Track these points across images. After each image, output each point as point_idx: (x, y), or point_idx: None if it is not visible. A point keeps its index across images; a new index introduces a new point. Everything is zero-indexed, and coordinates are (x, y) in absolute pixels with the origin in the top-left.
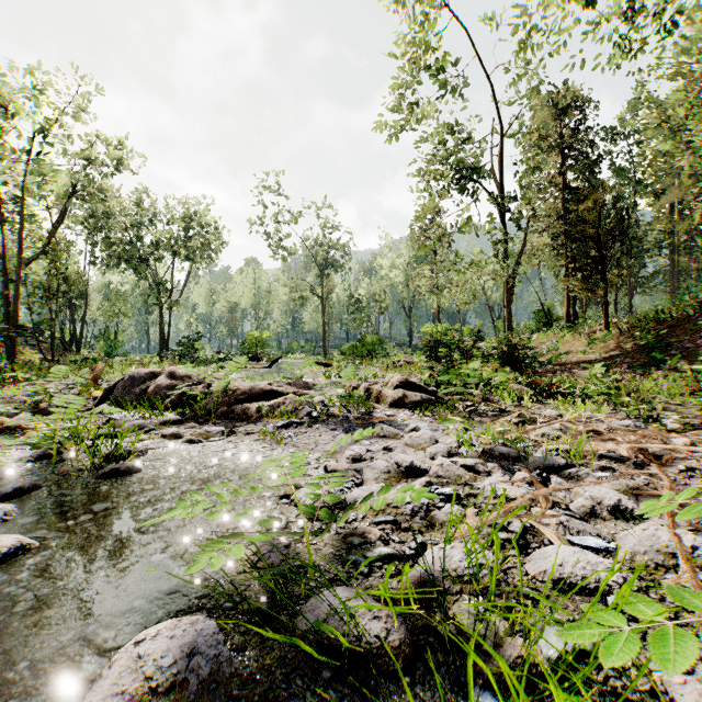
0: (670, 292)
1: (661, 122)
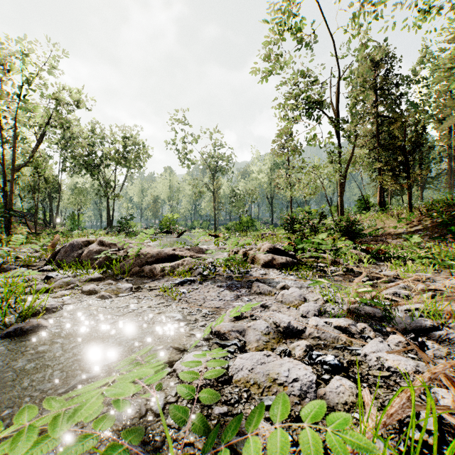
0: (448, 187)
1: (448, 68)
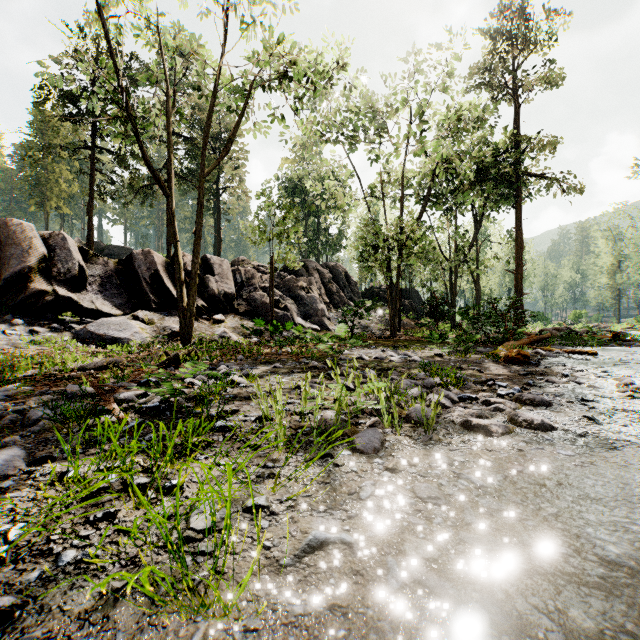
0: None
1: None
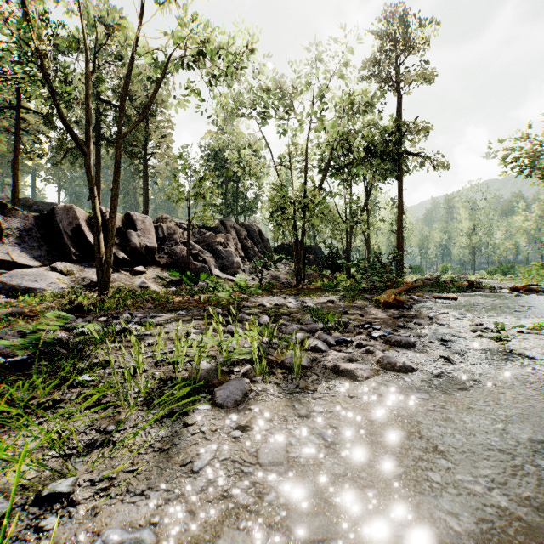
0: None
1: None
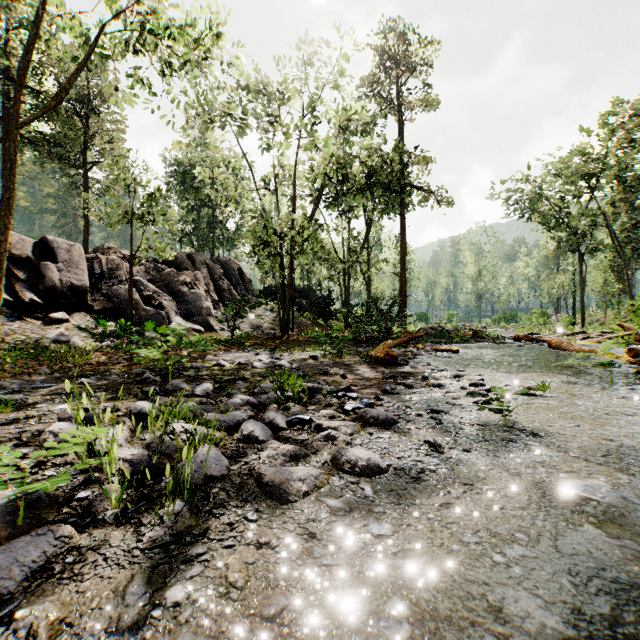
0: None
1: None
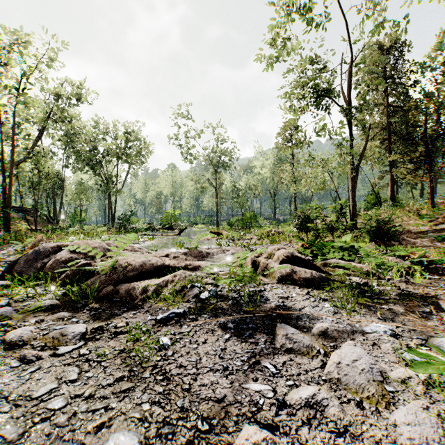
0: None
1: None
